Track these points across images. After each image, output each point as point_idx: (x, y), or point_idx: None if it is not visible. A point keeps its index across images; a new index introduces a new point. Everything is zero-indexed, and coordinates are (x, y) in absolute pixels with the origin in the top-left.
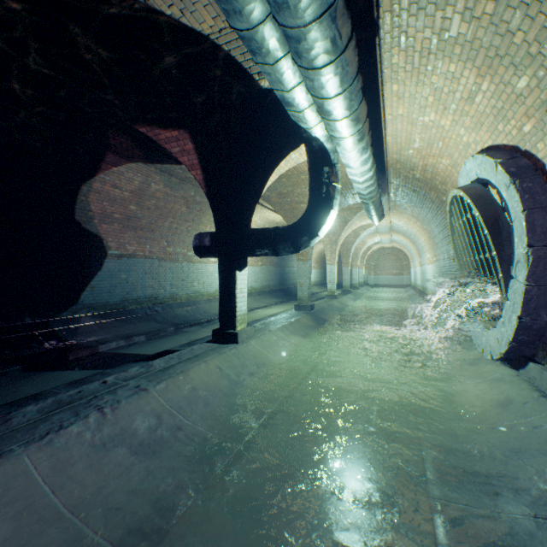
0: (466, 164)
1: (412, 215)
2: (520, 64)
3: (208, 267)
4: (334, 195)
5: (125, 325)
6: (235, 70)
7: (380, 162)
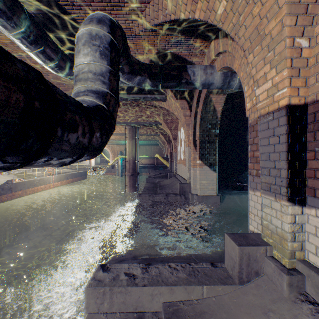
0: None
1: None
2: None
3: None
4: None
5: None
6: None
7: None
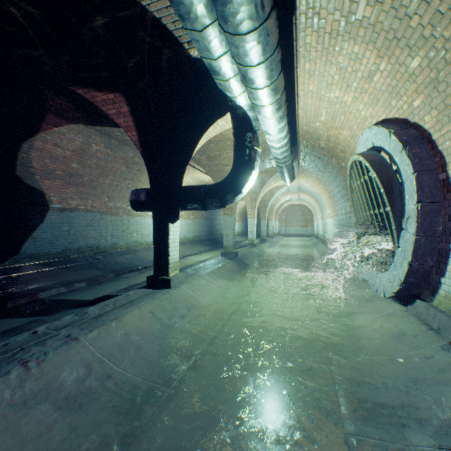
0: (363, 134)
1: (316, 178)
2: (414, 46)
3: (146, 220)
4: (255, 157)
5: (67, 272)
6: (166, 38)
7: (293, 132)
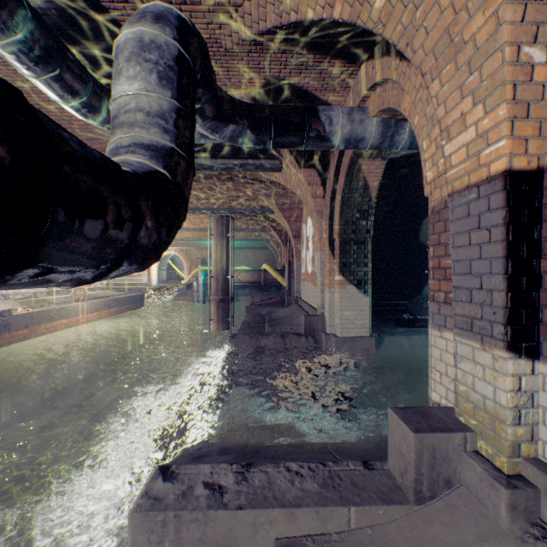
0: None
1: None
2: None
3: None
4: None
5: None
6: None
7: None
